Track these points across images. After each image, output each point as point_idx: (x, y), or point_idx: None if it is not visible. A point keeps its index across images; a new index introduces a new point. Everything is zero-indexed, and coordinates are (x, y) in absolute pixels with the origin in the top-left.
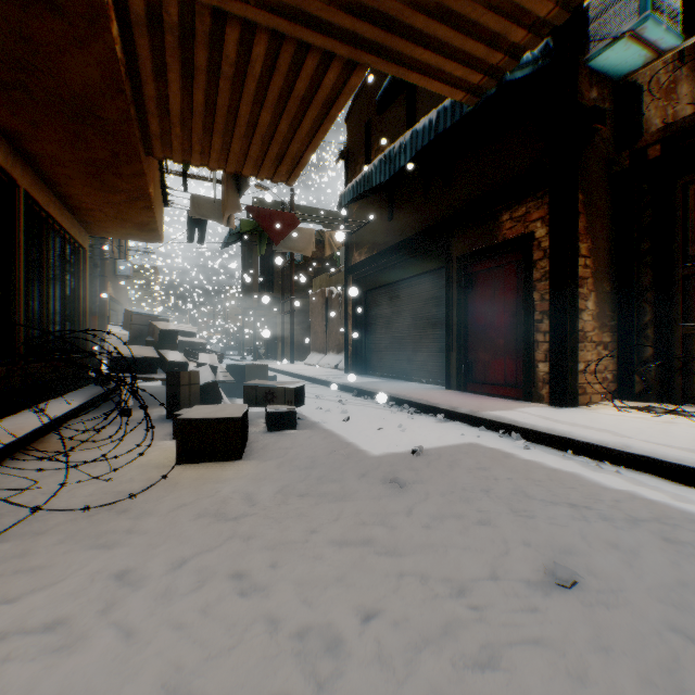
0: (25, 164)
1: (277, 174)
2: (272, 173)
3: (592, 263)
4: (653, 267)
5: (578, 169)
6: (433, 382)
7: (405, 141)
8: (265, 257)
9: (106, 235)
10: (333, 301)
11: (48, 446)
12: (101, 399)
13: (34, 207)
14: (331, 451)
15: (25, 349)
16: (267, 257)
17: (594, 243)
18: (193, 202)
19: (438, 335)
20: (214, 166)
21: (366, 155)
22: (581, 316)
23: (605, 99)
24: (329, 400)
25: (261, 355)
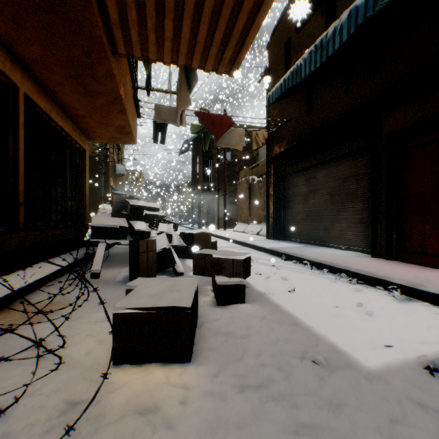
0: (24, 72)
1: (222, 63)
2: (217, 63)
3: None
4: None
5: None
6: (353, 250)
7: (341, 23)
8: (206, 160)
9: (99, 139)
10: (255, 186)
11: (10, 315)
12: (90, 257)
13: (34, 109)
14: (302, 351)
15: (24, 220)
16: (207, 160)
17: None
18: (156, 110)
19: (357, 208)
20: (168, 60)
21: (285, 68)
22: None
23: None
24: (263, 263)
25: (203, 224)
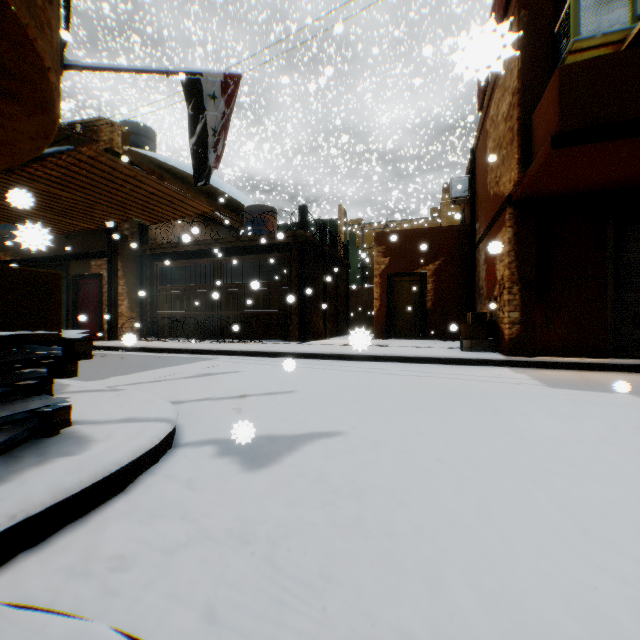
0: None
1: None
2: None
3: (128, 288)
4: (151, 291)
5: (120, 254)
6: None
7: None
8: None
9: None
10: None
11: None
12: None
13: None
14: None
15: None
16: None
17: (129, 281)
18: None
19: (66, 312)
20: None
21: None
22: (122, 307)
23: (135, 227)
24: None
25: None
